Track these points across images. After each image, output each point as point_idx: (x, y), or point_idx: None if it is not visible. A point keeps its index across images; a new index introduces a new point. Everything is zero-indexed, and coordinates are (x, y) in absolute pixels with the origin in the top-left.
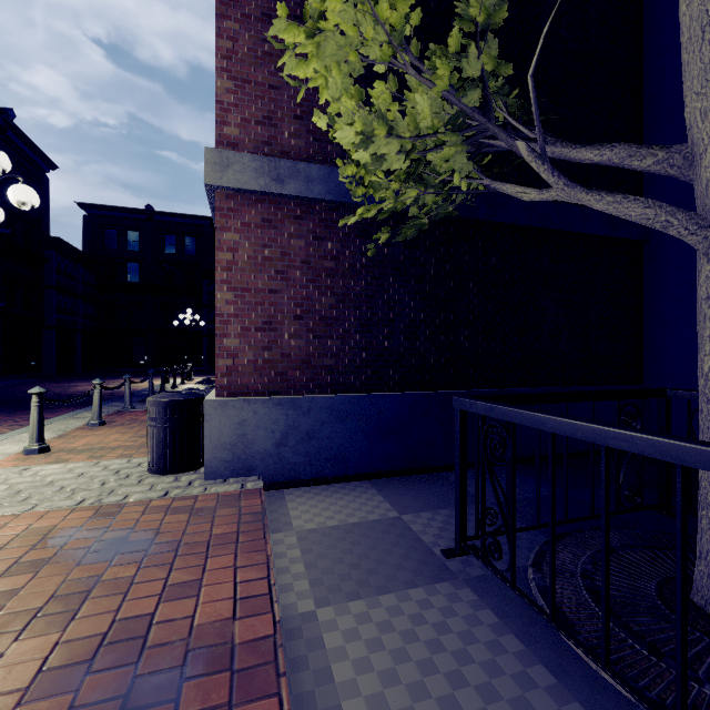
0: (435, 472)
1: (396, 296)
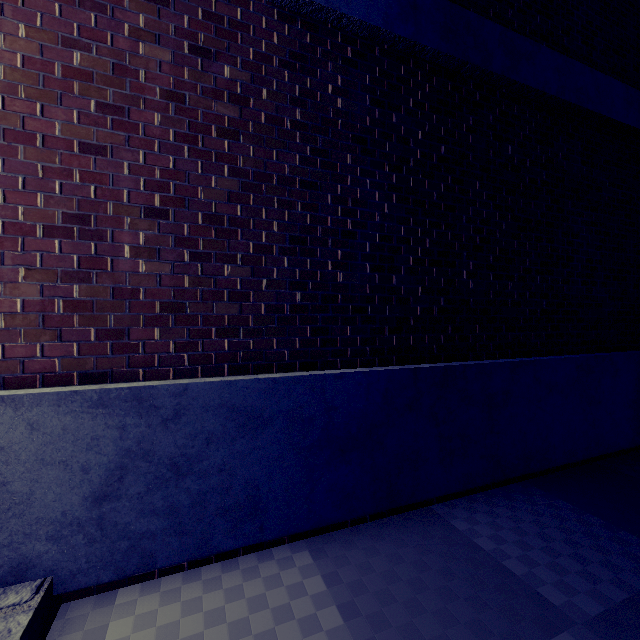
0: (423, 505)
1: (358, 190)
